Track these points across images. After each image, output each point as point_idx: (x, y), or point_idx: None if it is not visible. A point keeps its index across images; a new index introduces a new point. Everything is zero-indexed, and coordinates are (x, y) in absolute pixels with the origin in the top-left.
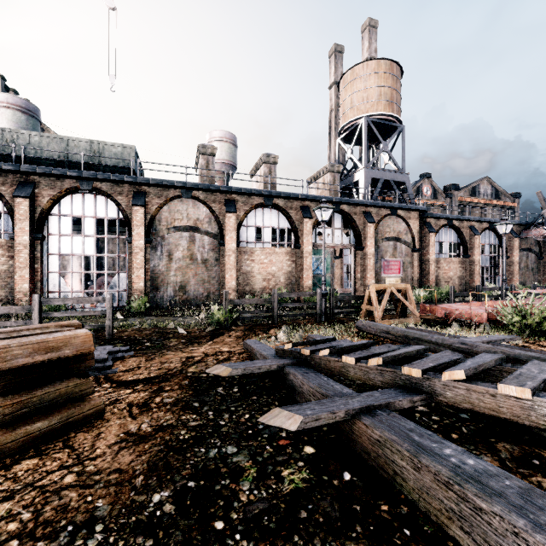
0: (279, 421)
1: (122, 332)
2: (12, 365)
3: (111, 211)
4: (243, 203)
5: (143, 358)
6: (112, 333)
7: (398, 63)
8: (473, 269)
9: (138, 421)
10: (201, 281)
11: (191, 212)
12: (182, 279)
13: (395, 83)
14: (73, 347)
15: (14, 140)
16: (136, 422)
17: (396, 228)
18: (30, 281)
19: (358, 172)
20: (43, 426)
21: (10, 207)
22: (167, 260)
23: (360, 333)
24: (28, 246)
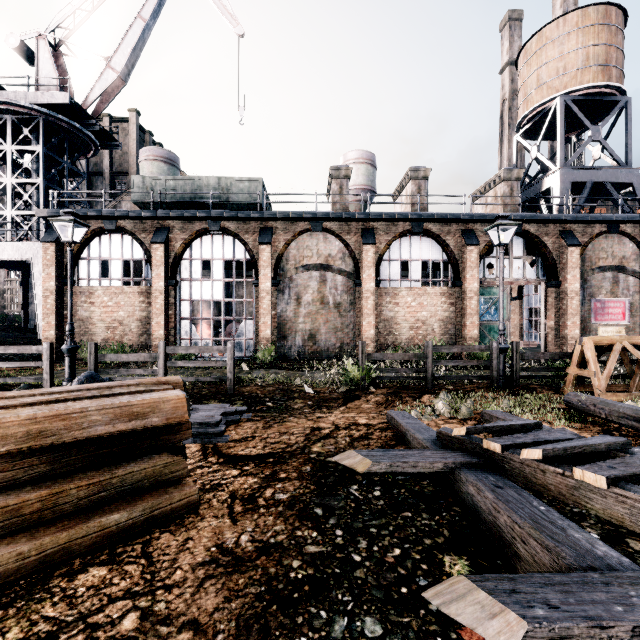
0: (469, 615)
1: (244, 386)
2: (89, 434)
3: (238, 251)
4: (384, 232)
5: (260, 424)
6: (233, 388)
7: (620, 5)
8: None
9: (238, 528)
10: (333, 330)
11: (322, 247)
12: (311, 326)
13: (613, 36)
14: (163, 414)
15: (153, 187)
16: (235, 529)
17: (617, 251)
18: (165, 328)
19: (549, 177)
20: (122, 519)
21: (149, 254)
22: (295, 305)
23: (571, 412)
24: (163, 293)
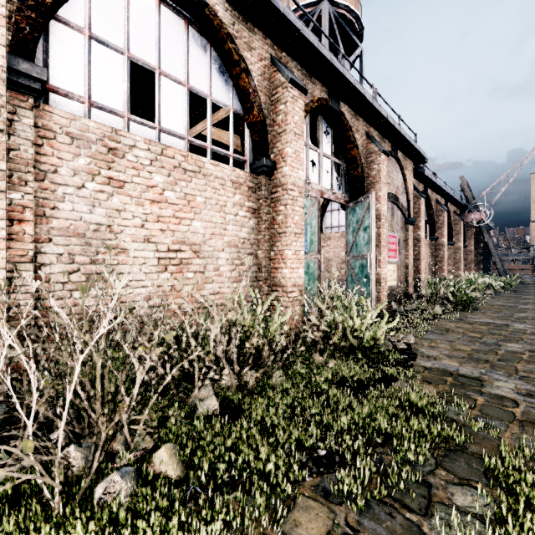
0: None
1: None
2: None
3: None
4: None
5: None
6: None
7: None
8: (443, 254)
9: None
10: None
11: None
12: None
13: None
14: None
15: None
16: None
17: (395, 179)
18: None
19: None
20: None
21: None
22: None
23: None
24: None
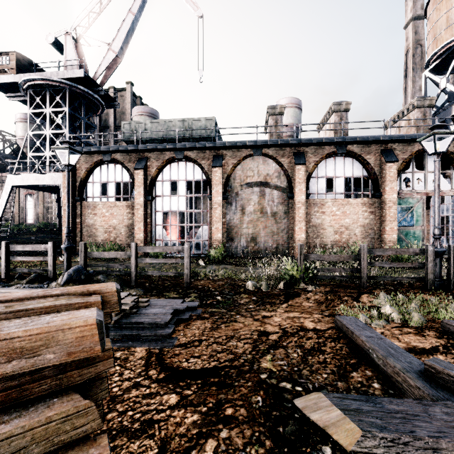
0: None
1: (199, 280)
2: None
3: (197, 174)
4: (313, 154)
5: (208, 324)
6: (189, 282)
7: None
8: None
9: None
10: (271, 234)
11: (261, 168)
12: (253, 231)
13: None
14: (61, 348)
15: (137, 129)
16: None
17: None
18: (144, 232)
19: None
20: None
21: (133, 177)
22: (240, 214)
23: None
24: (143, 206)
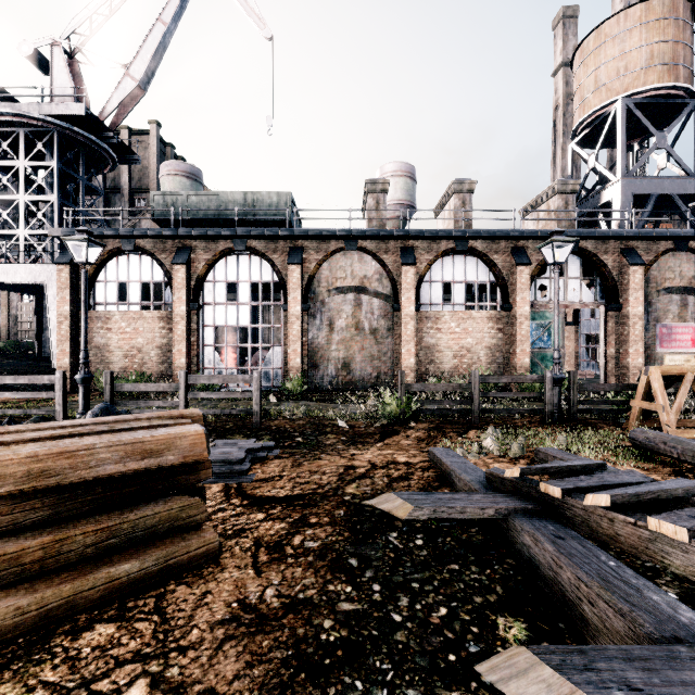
0: None
1: (272, 420)
2: (97, 474)
3: (265, 273)
4: (425, 251)
5: (289, 462)
6: (259, 422)
7: None
8: None
9: (262, 580)
10: (369, 358)
11: (356, 267)
12: (345, 354)
13: (681, 31)
14: (179, 452)
15: (174, 203)
16: (260, 582)
17: (685, 271)
18: (186, 356)
19: (609, 189)
20: (133, 570)
21: (170, 276)
22: (328, 331)
23: (637, 450)
24: (185, 318)
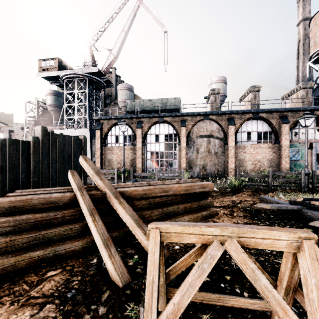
0: None
1: None
2: (195, 191)
3: (170, 130)
4: (239, 119)
5: (210, 198)
6: None
7: None
8: None
9: (234, 219)
10: (214, 164)
11: (208, 127)
12: (203, 163)
13: None
14: (209, 188)
15: (135, 104)
16: (234, 220)
17: None
18: (141, 163)
19: None
20: (205, 214)
21: (134, 132)
22: (196, 153)
23: None
24: (141, 148)
